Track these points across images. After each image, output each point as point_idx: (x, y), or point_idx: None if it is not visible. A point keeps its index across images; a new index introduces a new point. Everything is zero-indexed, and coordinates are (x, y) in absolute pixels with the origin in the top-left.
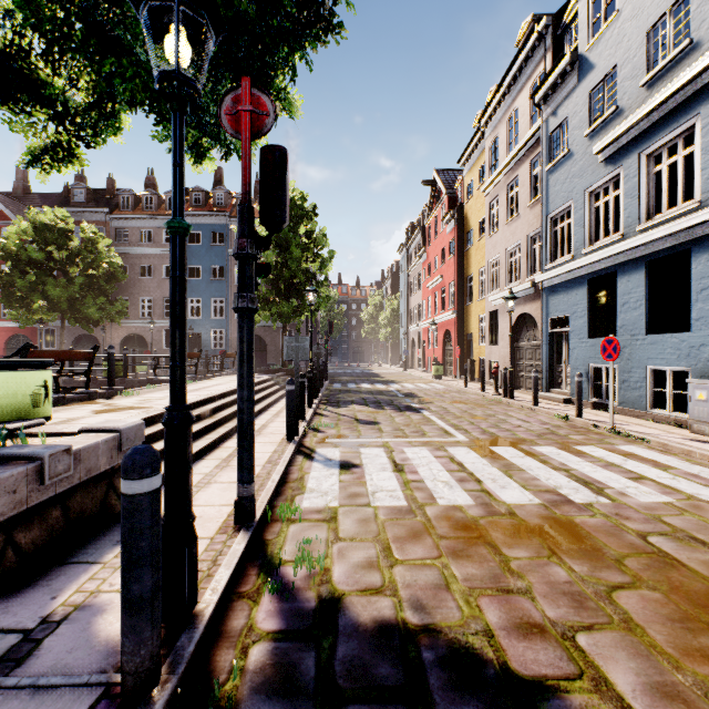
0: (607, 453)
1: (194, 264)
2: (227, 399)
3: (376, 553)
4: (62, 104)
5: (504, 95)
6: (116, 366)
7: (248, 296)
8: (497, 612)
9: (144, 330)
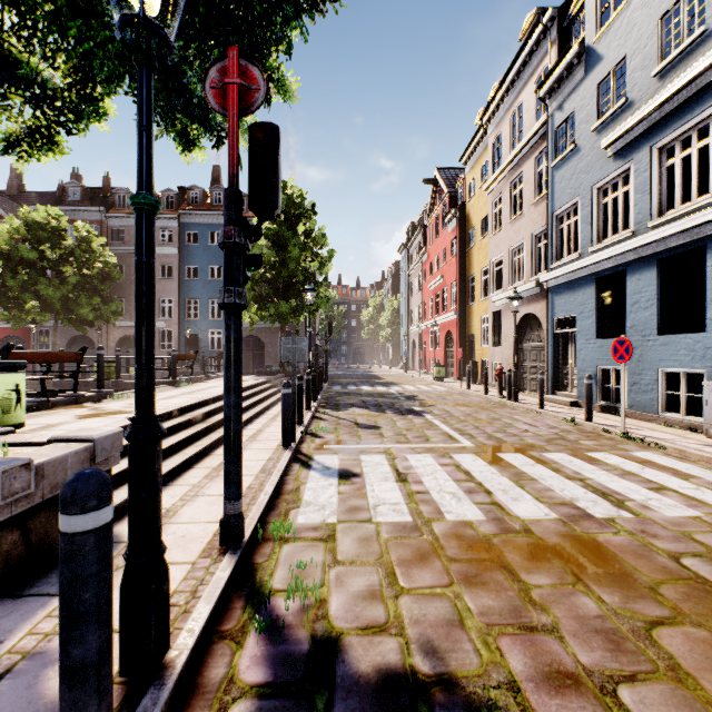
0: (622, 460)
1: (191, 264)
2: (221, 402)
3: (378, 580)
4: (40, 86)
5: (507, 91)
6: (109, 367)
7: (236, 290)
8: (522, 656)
9: None
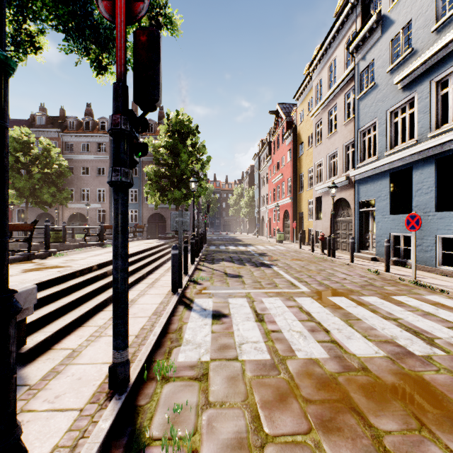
0: (420, 303)
1: None
2: (131, 259)
3: (245, 425)
4: None
5: (326, 50)
6: (58, 234)
7: (122, 170)
8: None
9: (84, 210)
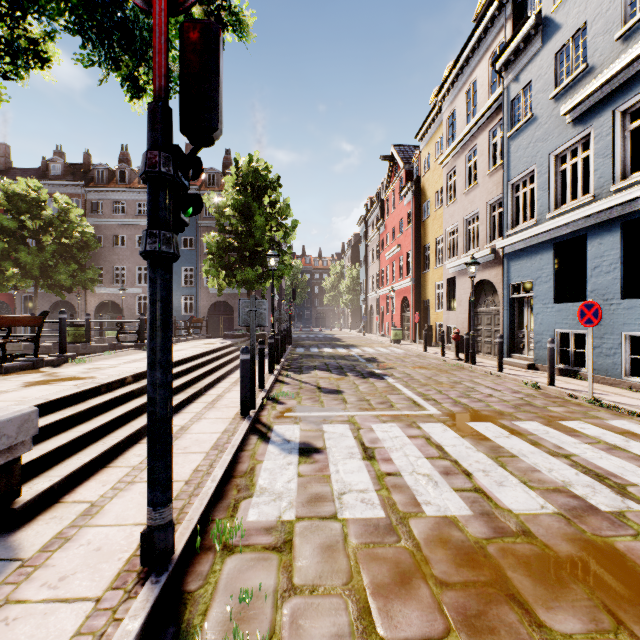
0: (601, 431)
1: None
2: (183, 366)
3: (348, 623)
4: None
5: (462, 68)
6: (80, 331)
7: (161, 234)
8: None
9: (118, 297)
